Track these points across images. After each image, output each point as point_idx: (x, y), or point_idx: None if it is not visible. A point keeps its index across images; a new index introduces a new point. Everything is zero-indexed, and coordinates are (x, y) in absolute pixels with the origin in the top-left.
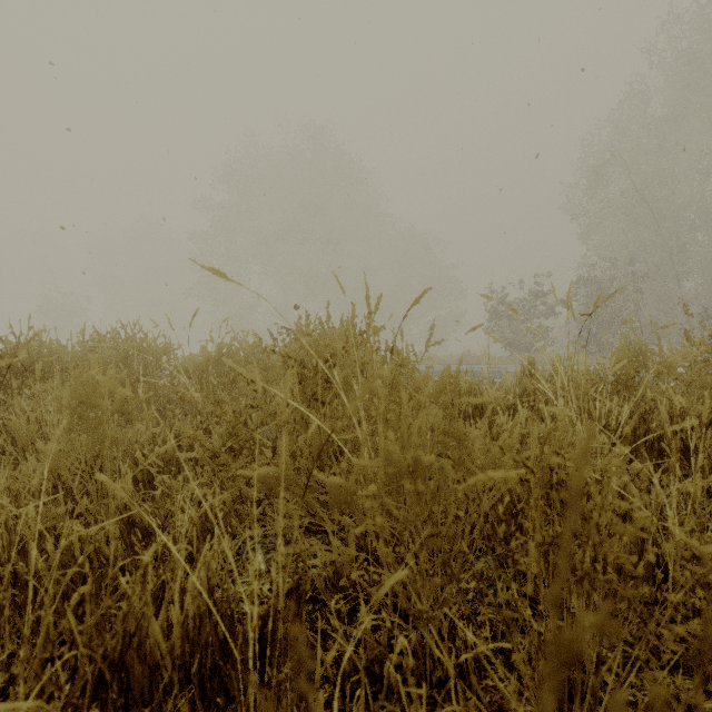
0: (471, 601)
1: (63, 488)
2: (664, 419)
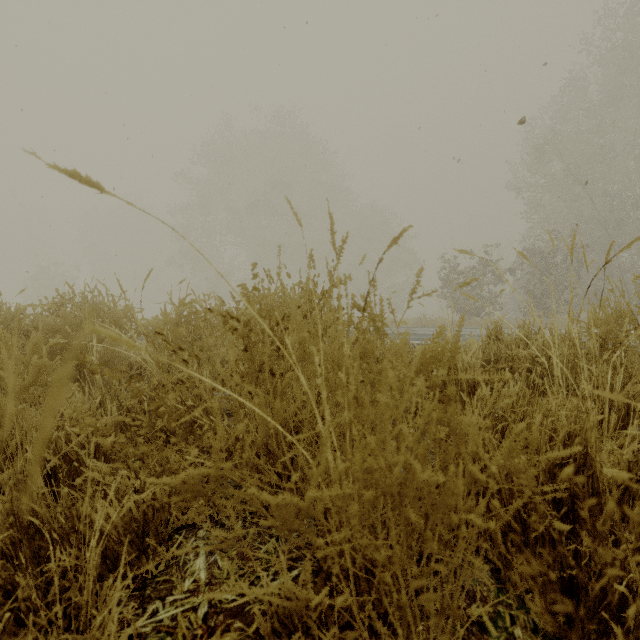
0: (466, 638)
1: None
2: None
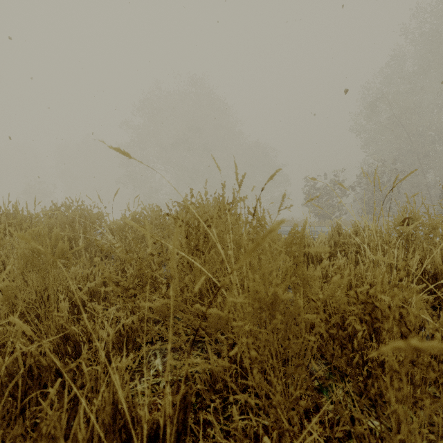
0: (310, 396)
1: (20, 312)
2: (438, 263)
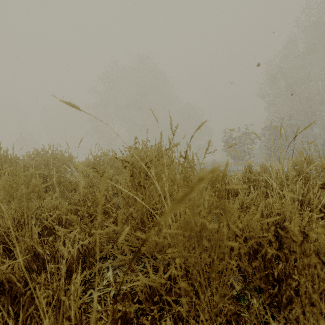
0: (230, 304)
1: (1, 235)
2: None
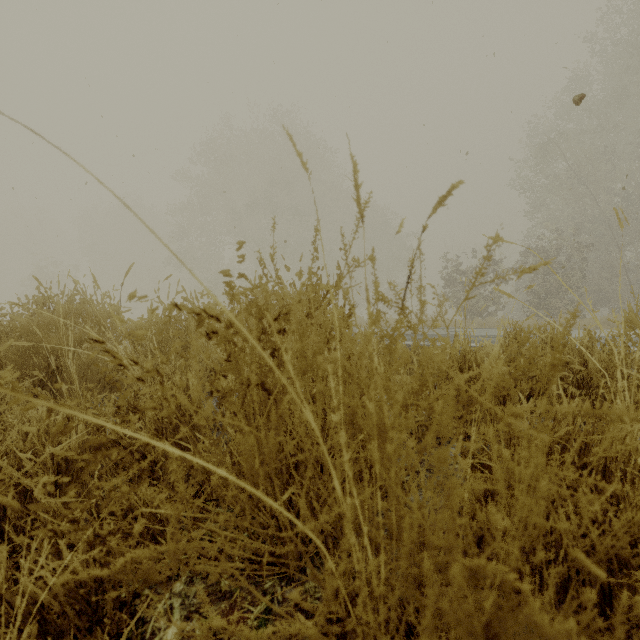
0: None
1: None
2: None
